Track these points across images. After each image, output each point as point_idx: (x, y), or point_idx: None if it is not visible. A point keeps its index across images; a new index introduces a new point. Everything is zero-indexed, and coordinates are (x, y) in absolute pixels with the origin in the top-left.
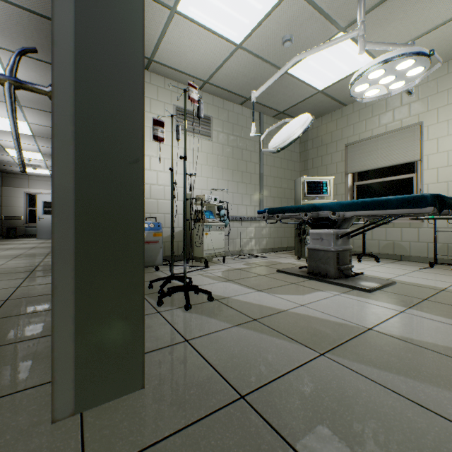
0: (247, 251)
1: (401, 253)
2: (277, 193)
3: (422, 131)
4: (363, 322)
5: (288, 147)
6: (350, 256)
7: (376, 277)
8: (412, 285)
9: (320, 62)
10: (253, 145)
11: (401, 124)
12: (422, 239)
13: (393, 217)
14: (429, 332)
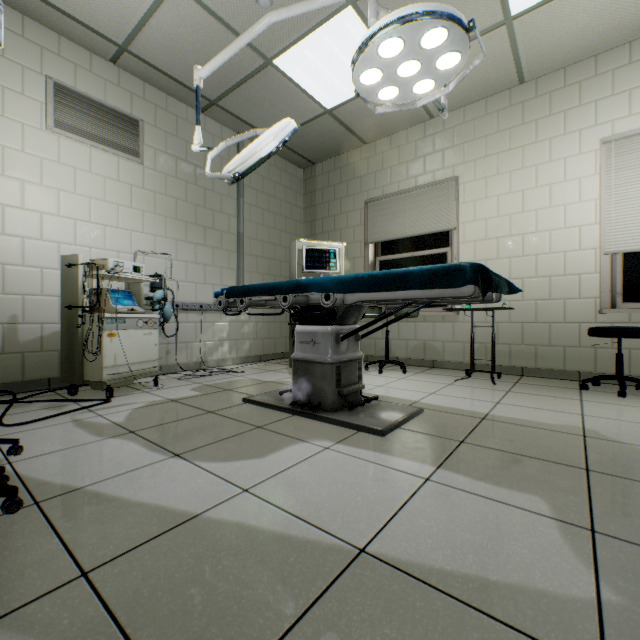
0: (215, 363)
1: (434, 358)
2: (268, 267)
3: (458, 190)
4: (354, 527)
5: (287, 197)
6: (360, 370)
7: (399, 400)
8: (445, 412)
9: (324, 57)
10: (226, 184)
11: (434, 178)
12: (458, 337)
13: (420, 305)
14: (471, 535)
